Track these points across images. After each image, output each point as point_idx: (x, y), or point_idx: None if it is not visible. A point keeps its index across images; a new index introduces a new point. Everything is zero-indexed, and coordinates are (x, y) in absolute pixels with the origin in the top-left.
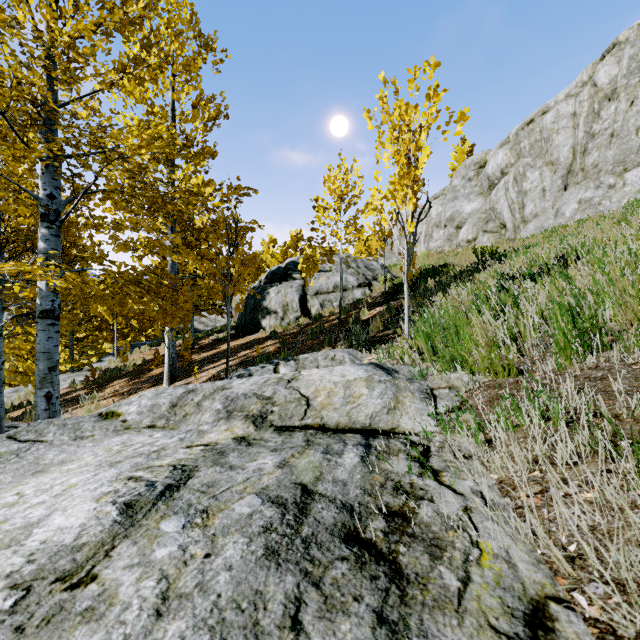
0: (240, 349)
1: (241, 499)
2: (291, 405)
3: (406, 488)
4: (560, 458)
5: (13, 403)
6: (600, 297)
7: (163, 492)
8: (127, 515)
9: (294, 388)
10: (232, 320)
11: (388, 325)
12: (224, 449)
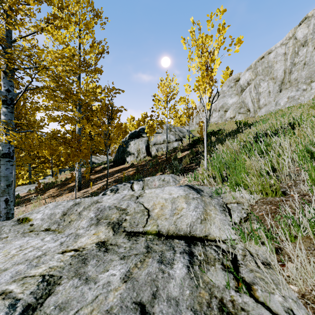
0: (115, 173)
1: None
2: (138, 215)
3: (229, 308)
4: None
5: None
6: None
7: None
8: None
9: (140, 202)
10: (112, 157)
11: (192, 161)
12: (87, 255)
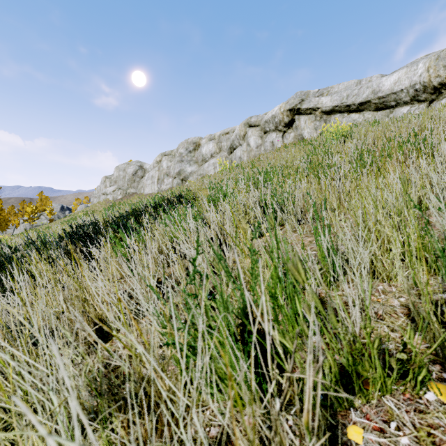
0: None
1: None
2: None
3: None
4: None
5: None
6: None
7: None
8: None
9: None
10: None
11: None
12: None
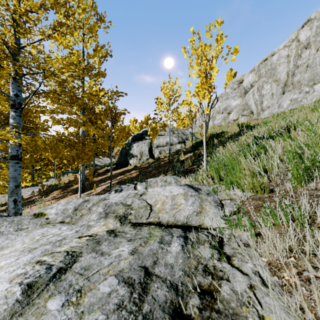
0: (118, 175)
1: (105, 280)
2: (141, 209)
3: (211, 270)
4: (308, 250)
5: (2, 203)
6: (313, 148)
7: (55, 274)
8: (26, 295)
9: (143, 199)
10: (115, 160)
11: (194, 163)
12: (100, 239)
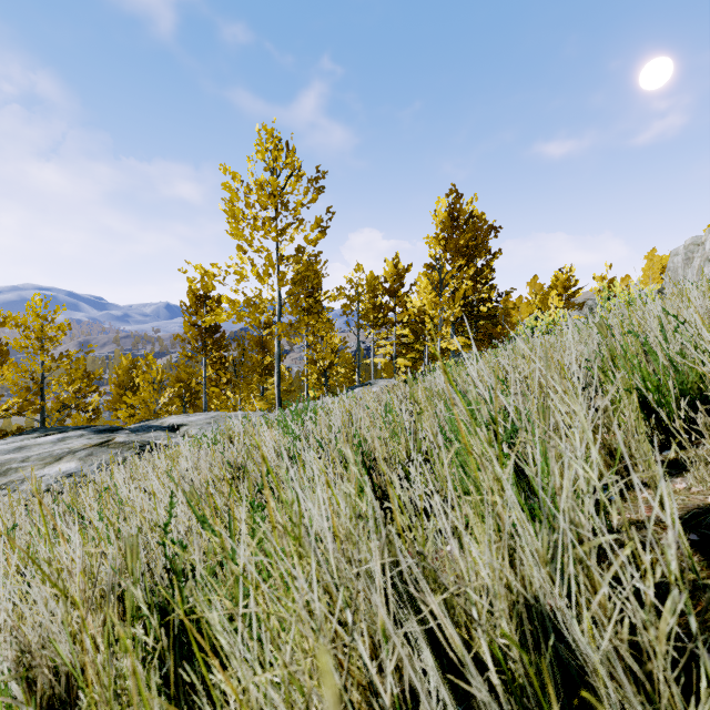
0: None
1: None
2: None
3: None
4: None
5: None
6: None
7: None
8: None
9: None
10: None
11: None
12: None
